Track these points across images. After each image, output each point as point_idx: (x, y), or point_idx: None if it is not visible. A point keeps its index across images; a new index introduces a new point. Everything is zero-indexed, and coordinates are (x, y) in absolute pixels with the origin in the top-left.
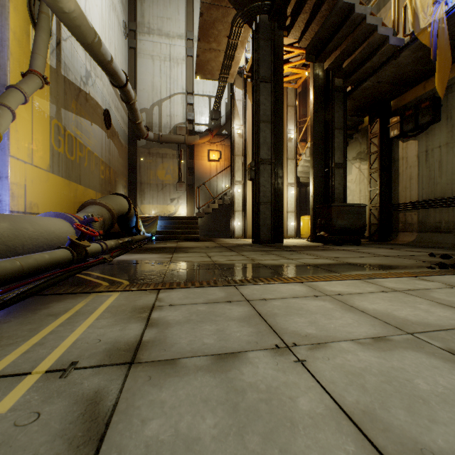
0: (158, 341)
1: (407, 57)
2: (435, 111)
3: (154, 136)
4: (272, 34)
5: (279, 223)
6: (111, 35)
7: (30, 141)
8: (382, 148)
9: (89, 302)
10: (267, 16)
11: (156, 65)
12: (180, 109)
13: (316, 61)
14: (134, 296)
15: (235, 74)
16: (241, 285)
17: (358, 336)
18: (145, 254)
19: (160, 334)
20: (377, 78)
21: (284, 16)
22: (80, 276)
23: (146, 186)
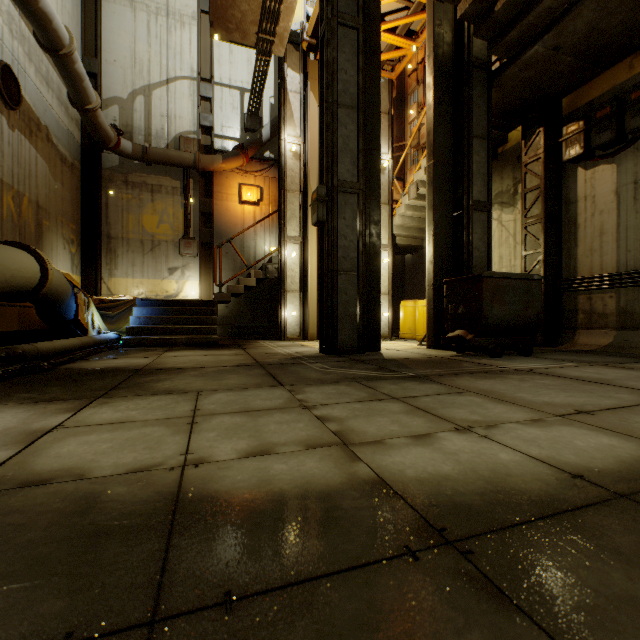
0: None
1: None
2: None
3: (134, 148)
4: None
5: (372, 312)
6: None
7: None
8: (548, 180)
9: None
10: None
11: (141, 19)
12: (188, 107)
13: None
14: None
15: (287, 36)
16: None
17: None
18: None
19: None
20: (558, 37)
21: None
22: None
23: (121, 243)
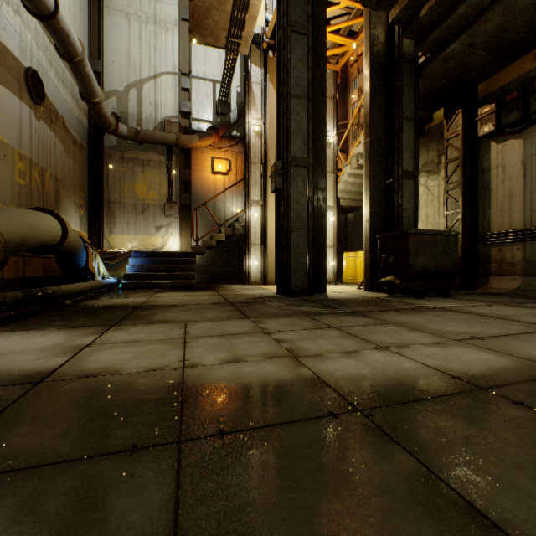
0: None
1: None
2: None
3: (129, 130)
4: None
5: (319, 262)
6: None
7: None
8: (466, 152)
9: None
10: None
11: (134, 27)
12: (171, 96)
13: (377, 7)
14: None
15: (251, 39)
16: None
17: None
18: (37, 331)
19: None
20: (472, 36)
21: None
22: None
23: (118, 207)
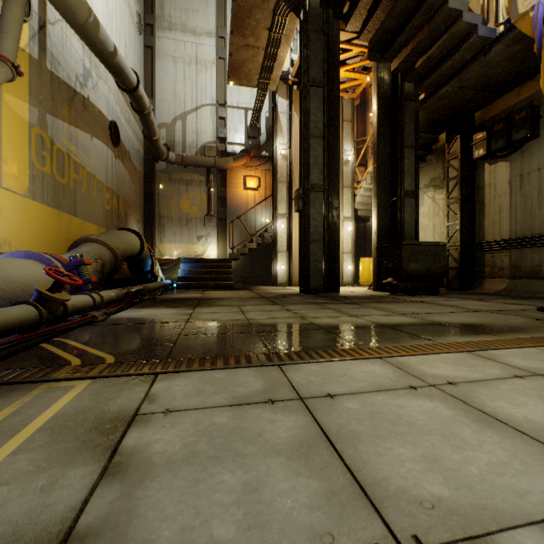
0: (110, 534)
1: (500, 53)
2: (533, 123)
3: (176, 157)
4: (325, 25)
5: (333, 267)
6: (120, 28)
7: None
8: (464, 172)
9: (25, 404)
10: (319, 2)
11: (179, 68)
12: (210, 125)
13: (381, 60)
14: (110, 388)
15: (278, 79)
16: (289, 364)
17: None
18: (157, 308)
19: (121, 504)
20: (460, 82)
21: (341, 1)
22: (45, 348)
23: (167, 220)
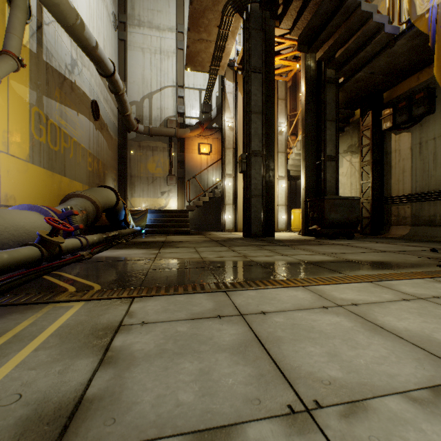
0: (109, 398)
1: (402, 46)
2: (430, 102)
3: (144, 128)
4: (264, 23)
5: (270, 216)
6: (99, 25)
7: (5, 129)
8: (374, 140)
9: (38, 318)
10: (258, 5)
11: (147, 57)
12: (171, 102)
13: (308, 51)
14: (99, 307)
15: (226, 66)
16: (233, 290)
17: (407, 384)
18: (130, 249)
19: (115, 381)
20: (371, 69)
21: (276, 4)
22: (47, 279)
23: (137, 179)
